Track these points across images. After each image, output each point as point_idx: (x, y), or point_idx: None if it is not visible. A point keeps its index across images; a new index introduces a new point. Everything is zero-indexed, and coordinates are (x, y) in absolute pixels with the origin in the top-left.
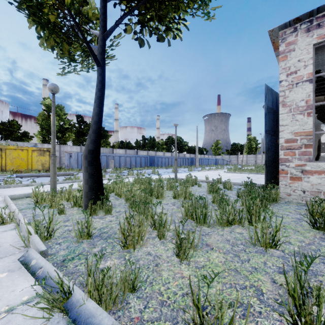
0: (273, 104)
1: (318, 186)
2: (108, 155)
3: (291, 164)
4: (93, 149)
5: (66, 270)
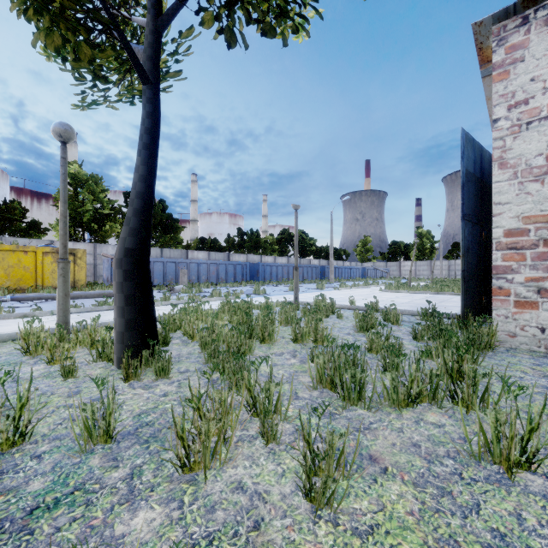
0: (475, 166)
1: None
2: (178, 262)
3: (516, 277)
4: (135, 247)
5: (27, 545)
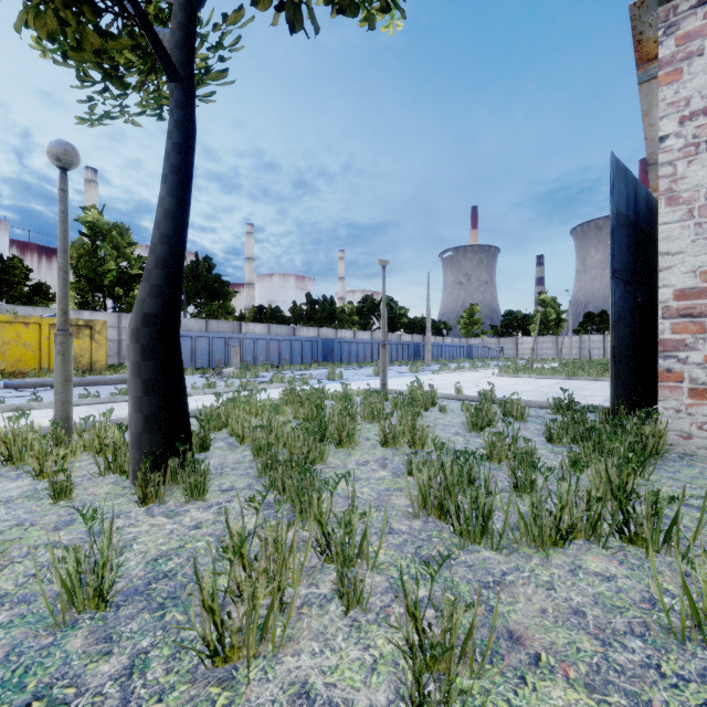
0: (628, 206)
1: None
2: (228, 337)
3: (692, 355)
4: (158, 313)
5: None
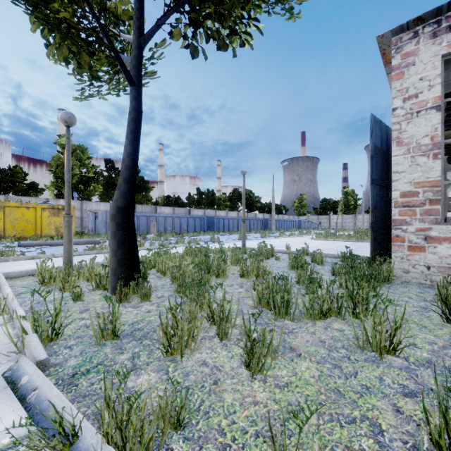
0: (382, 142)
1: (449, 259)
2: (149, 215)
3: (409, 227)
4: (124, 206)
5: (76, 391)
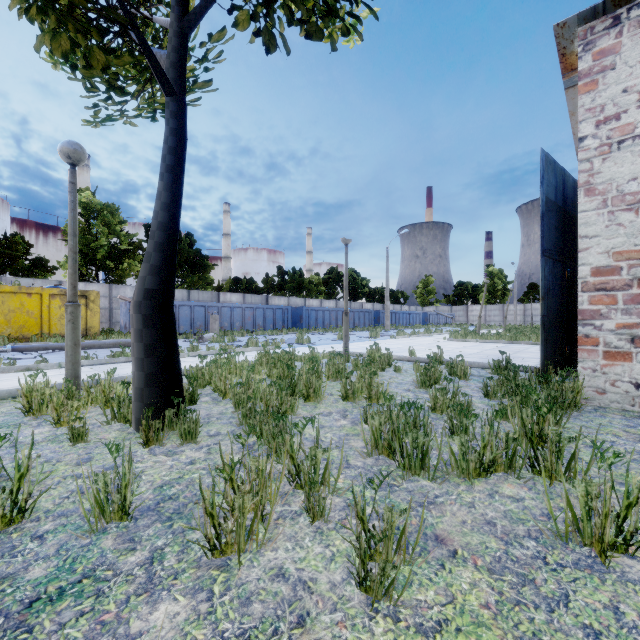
0: (557, 193)
1: None
2: (208, 305)
3: (606, 323)
4: (157, 288)
5: None
